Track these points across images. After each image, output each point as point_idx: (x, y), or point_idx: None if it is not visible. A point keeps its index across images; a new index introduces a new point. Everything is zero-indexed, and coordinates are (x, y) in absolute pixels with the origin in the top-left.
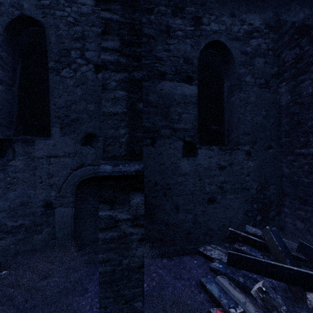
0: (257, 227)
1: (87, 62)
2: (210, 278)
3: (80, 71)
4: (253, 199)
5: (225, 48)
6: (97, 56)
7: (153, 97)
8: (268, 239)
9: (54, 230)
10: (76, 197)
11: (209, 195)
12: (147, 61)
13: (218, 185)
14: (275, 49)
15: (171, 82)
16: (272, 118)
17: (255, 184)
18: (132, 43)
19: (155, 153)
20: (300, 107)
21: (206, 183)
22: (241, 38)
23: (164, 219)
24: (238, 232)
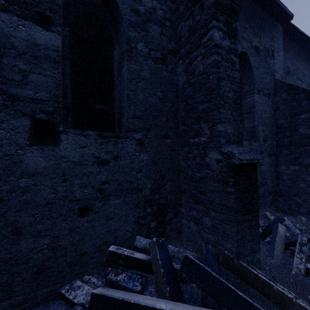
0: (152, 236)
1: None
2: None
3: None
4: (146, 202)
5: None
6: None
7: None
8: (153, 256)
9: None
10: None
11: (80, 204)
12: None
13: (96, 187)
14: (172, 21)
15: (4, 13)
16: (170, 102)
17: (149, 182)
18: None
19: None
20: (193, 89)
21: (76, 185)
22: None
23: None
24: (119, 252)
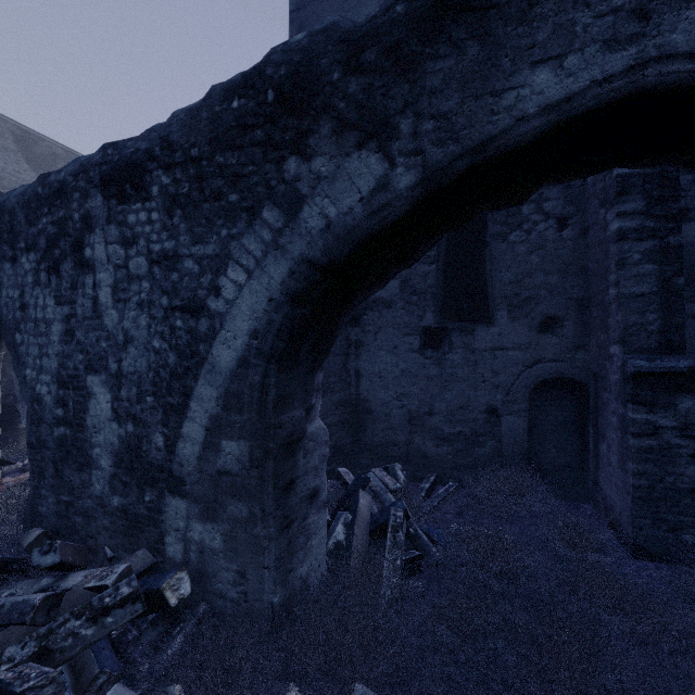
0: None
1: (546, 217)
2: None
3: (535, 231)
4: None
5: None
6: (560, 206)
7: None
8: None
9: (500, 444)
10: (530, 404)
11: None
12: None
13: None
14: None
15: None
16: None
17: None
18: (664, 199)
19: None
20: None
21: None
22: None
23: None
24: None
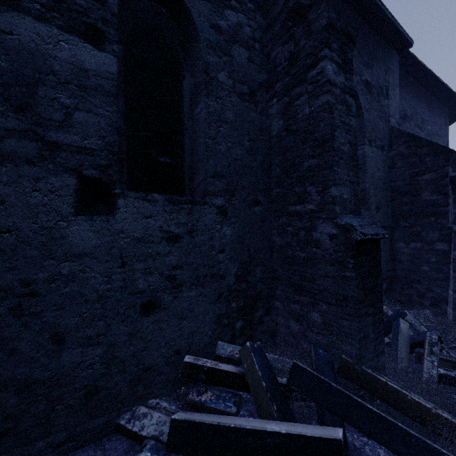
0: (238, 341)
1: None
2: None
3: None
4: (230, 293)
5: (181, 4)
6: None
7: None
8: (248, 367)
9: None
10: None
11: (144, 297)
12: None
13: (165, 274)
14: (263, 43)
15: (40, 23)
16: (260, 155)
17: (234, 265)
18: None
19: None
20: (294, 138)
21: (138, 271)
22: None
23: (13, 377)
24: (200, 363)
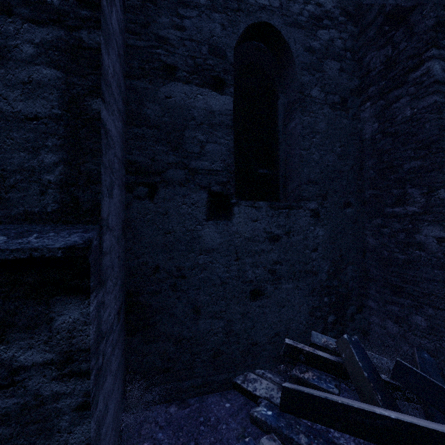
0: (330, 334)
1: None
2: (249, 443)
3: None
4: (322, 289)
5: (279, 38)
6: None
7: (153, 109)
8: (347, 357)
9: None
10: None
11: (252, 286)
12: (141, 43)
13: (268, 268)
14: (355, 50)
15: (186, 85)
16: (351, 159)
17: (326, 263)
18: None
19: (156, 212)
20: (392, 140)
21: (248, 264)
22: (304, 25)
23: (172, 333)
24: (299, 346)
